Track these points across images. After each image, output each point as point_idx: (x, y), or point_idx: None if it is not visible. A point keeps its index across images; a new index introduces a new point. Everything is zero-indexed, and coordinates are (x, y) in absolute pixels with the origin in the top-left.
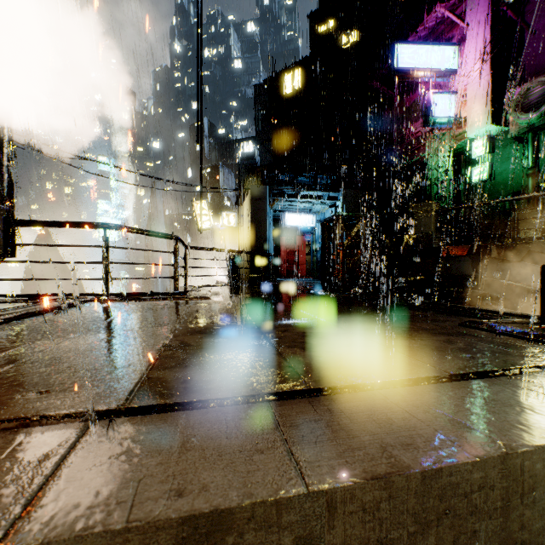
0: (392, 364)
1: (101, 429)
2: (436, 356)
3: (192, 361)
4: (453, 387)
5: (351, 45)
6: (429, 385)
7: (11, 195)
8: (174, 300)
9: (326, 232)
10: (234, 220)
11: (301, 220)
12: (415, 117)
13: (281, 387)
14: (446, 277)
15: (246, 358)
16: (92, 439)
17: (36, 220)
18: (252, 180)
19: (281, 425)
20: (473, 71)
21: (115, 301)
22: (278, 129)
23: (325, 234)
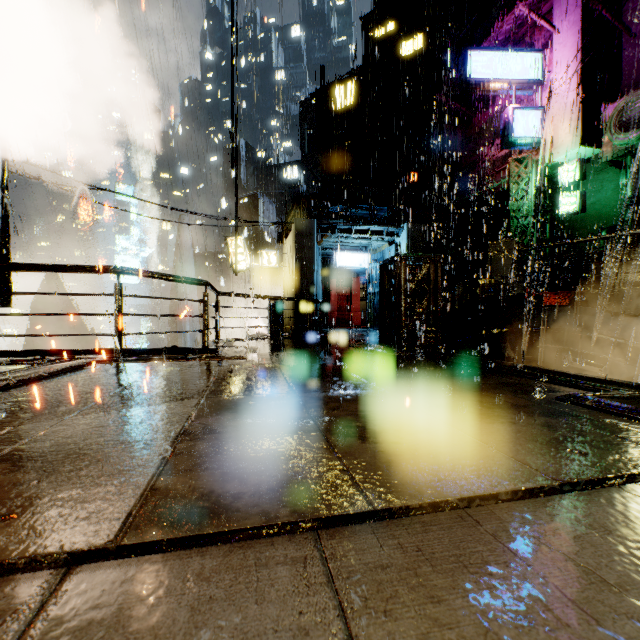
0: (480, 466)
1: (78, 584)
2: (536, 451)
3: (215, 459)
4: (566, 502)
5: (414, 52)
6: (533, 499)
7: (6, 232)
8: (202, 360)
9: (386, 276)
10: (276, 259)
11: (355, 260)
12: (491, 137)
13: (333, 508)
14: (531, 330)
15: (287, 453)
16: (61, 605)
17: (33, 264)
18: (297, 212)
19: (334, 576)
20: (560, 83)
21: (130, 361)
22: (327, 151)
23: (385, 279)
